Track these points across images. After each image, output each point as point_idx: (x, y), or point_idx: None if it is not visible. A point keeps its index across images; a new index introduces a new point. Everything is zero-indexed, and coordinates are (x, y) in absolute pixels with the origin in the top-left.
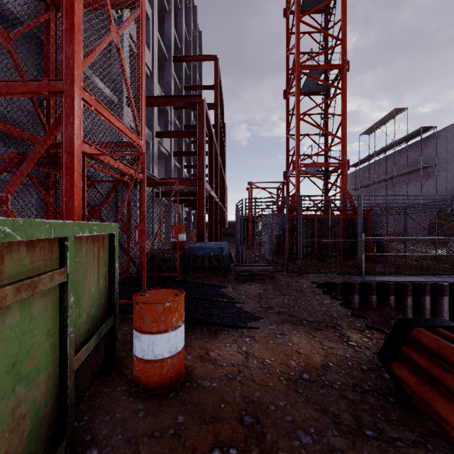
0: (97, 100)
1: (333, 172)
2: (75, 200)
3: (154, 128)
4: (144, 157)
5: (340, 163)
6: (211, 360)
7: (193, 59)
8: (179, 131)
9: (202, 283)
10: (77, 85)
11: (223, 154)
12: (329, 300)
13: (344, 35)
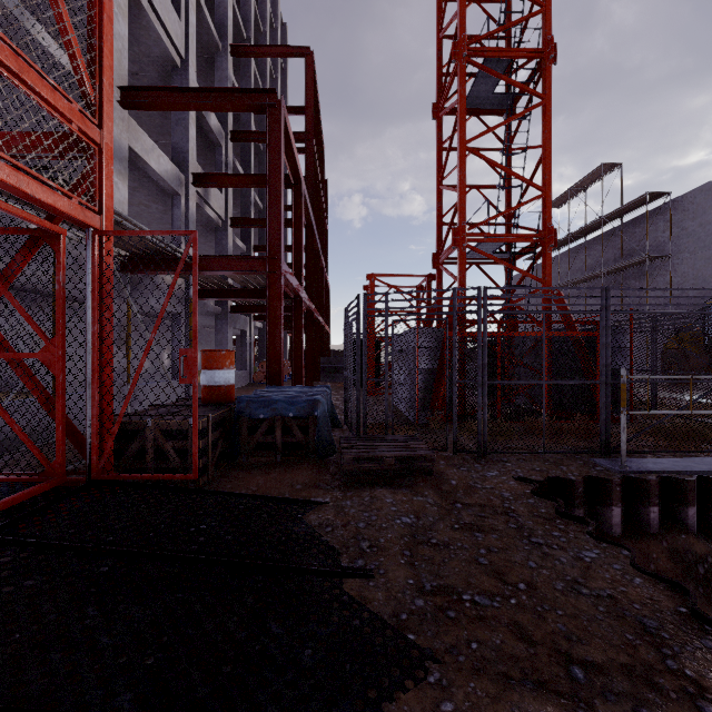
0: None
1: (524, 254)
2: None
3: (190, 167)
4: None
5: (540, 235)
6: None
7: (267, 52)
8: (238, 175)
9: (259, 496)
10: None
11: (323, 231)
12: (592, 546)
13: None
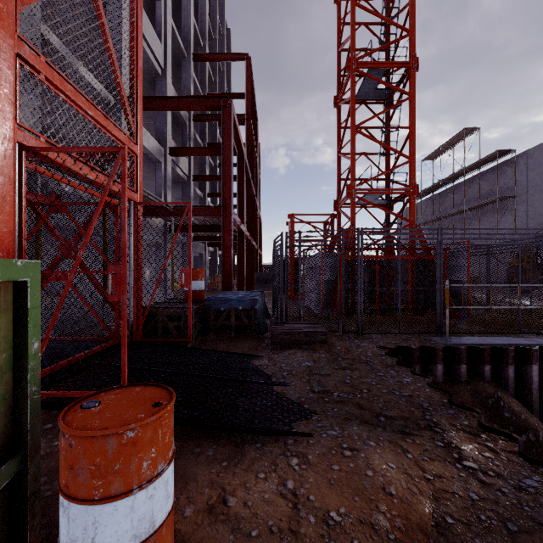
0: (51, 65)
1: (397, 201)
2: (0, 223)
3: (167, 143)
4: (123, 155)
5: (407, 189)
6: (228, 518)
7: (218, 58)
8: (200, 147)
9: (225, 351)
10: (5, 28)
11: (257, 181)
12: (410, 377)
13: (412, 24)
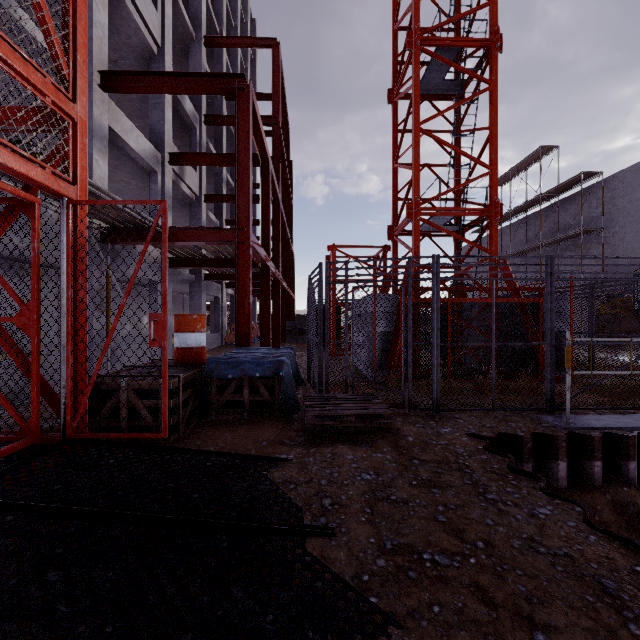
0: None
1: (472, 226)
2: None
3: (167, 147)
4: None
5: (487, 209)
6: None
7: (238, 43)
8: (211, 154)
9: (226, 453)
10: None
11: (289, 207)
12: (545, 502)
13: None
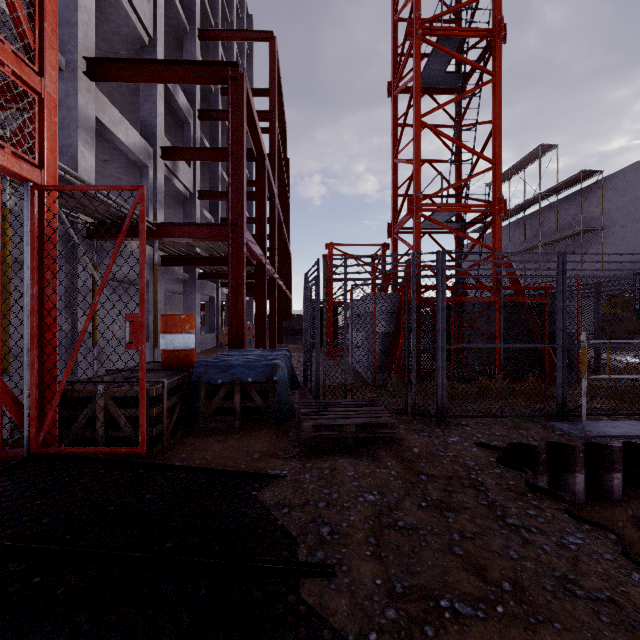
0: None
1: (475, 223)
2: None
3: (158, 141)
4: None
5: (490, 205)
6: None
7: (233, 36)
8: (204, 148)
9: (212, 469)
10: None
11: (286, 205)
12: (574, 528)
13: None
